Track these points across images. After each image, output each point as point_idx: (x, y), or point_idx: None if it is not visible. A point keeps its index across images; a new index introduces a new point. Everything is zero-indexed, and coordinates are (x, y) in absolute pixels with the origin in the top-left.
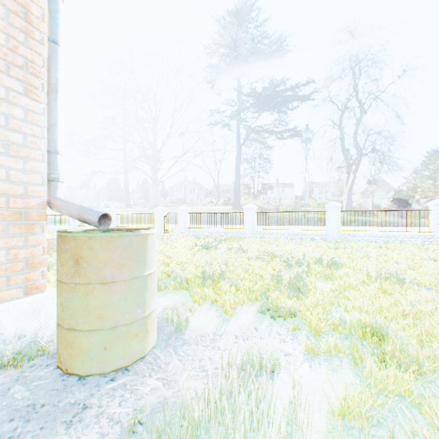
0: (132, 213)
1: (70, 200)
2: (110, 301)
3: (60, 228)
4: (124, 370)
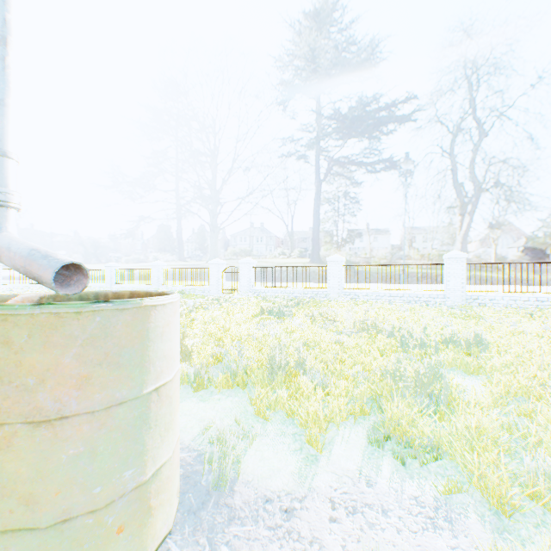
0: (182, 268)
1: (21, 240)
2: (52, 463)
3: (95, 286)
4: None
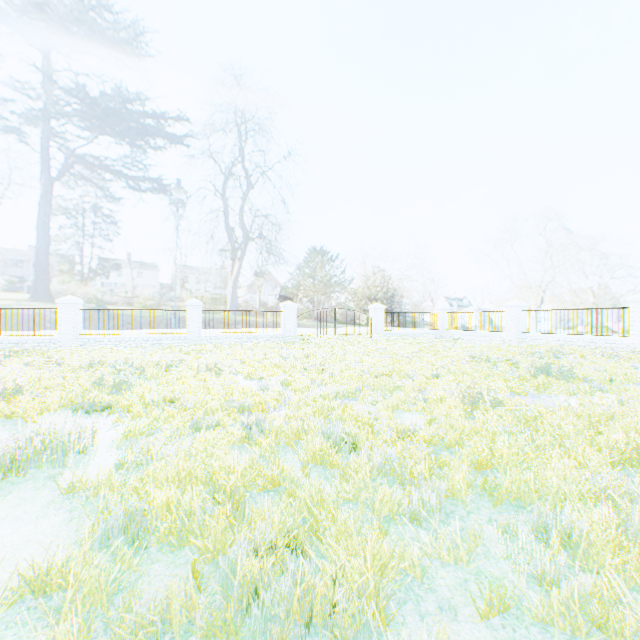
0: None
1: None
2: None
3: None
4: None
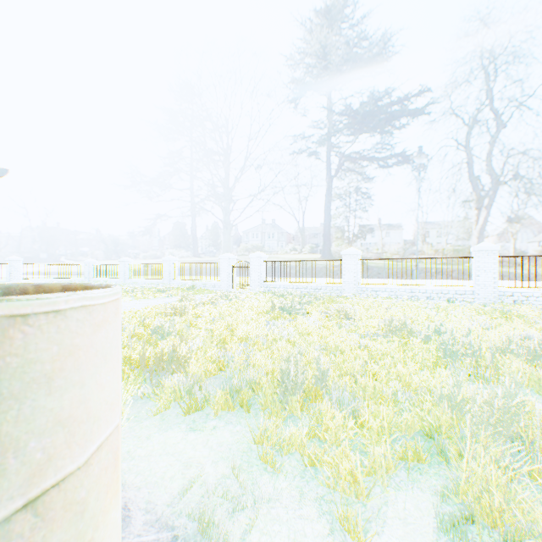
0: (192, 262)
1: None
2: None
3: (109, 280)
4: None
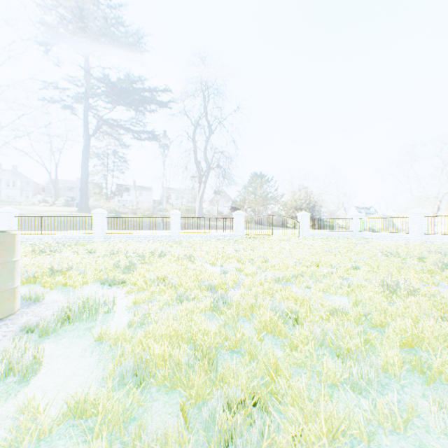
0: None
1: None
2: None
3: None
4: (1, 320)
